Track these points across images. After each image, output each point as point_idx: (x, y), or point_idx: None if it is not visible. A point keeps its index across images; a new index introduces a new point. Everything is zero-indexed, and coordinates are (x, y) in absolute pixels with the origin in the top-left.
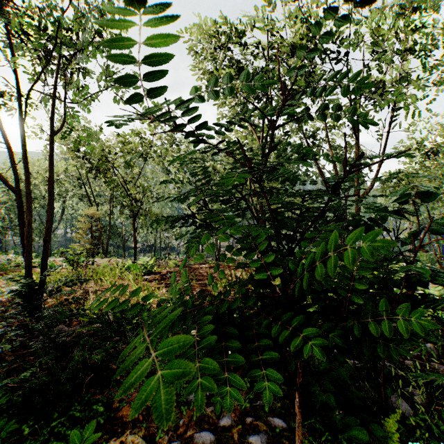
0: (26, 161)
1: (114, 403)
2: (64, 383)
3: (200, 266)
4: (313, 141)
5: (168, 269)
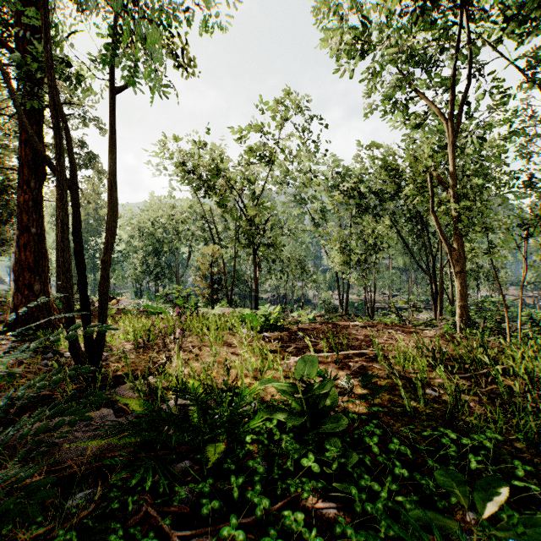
0: (54, 116)
1: None
2: None
3: (351, 324)
4: None
5: (300, 325)
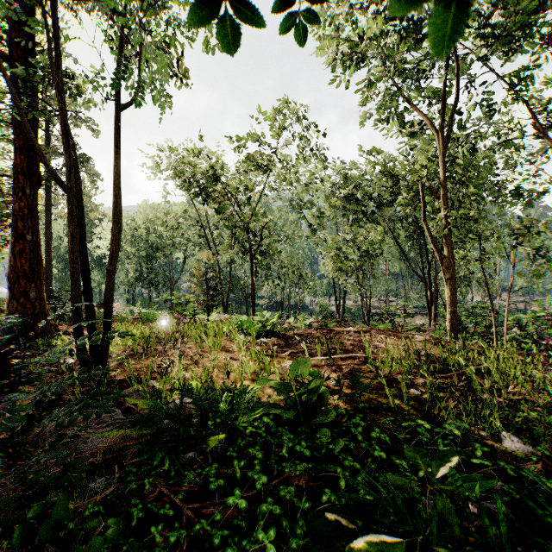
0: (65, 136)
1: None
2: None
3: (345, 330)
4: (550, 118)
5: (296, 330)
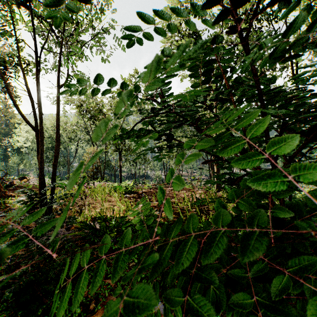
0: (38, 105)
1: (91, 303)
2: (50, 282)
3: (167, 189)
4: None
5: (143, 190)
